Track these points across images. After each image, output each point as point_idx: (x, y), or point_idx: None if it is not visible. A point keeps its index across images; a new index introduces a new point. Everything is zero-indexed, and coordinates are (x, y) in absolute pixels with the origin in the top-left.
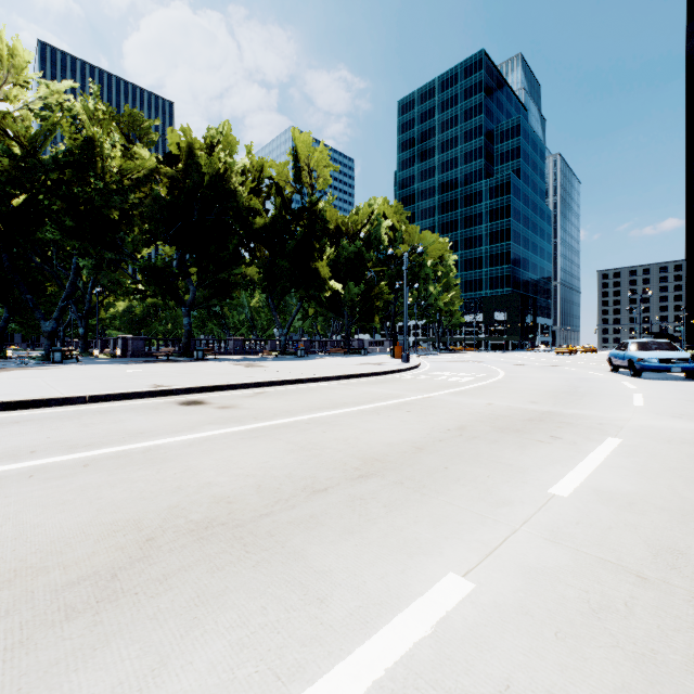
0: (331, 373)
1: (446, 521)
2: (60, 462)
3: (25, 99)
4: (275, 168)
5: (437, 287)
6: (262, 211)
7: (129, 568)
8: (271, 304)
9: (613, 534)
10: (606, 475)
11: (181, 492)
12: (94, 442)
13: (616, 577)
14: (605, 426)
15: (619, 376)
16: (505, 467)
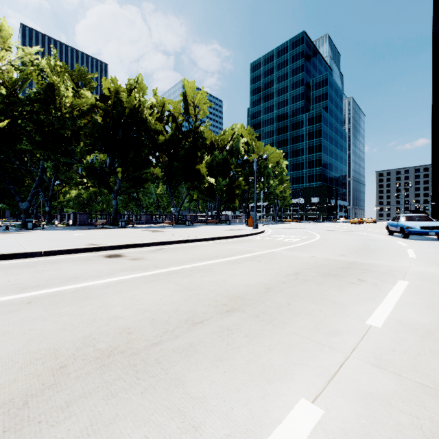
0: (207, 236)
1: (293, 348)
2: (11, 300)
3: (9, 58)
4: (172, 104)
5: (275, 181)
6: (163, 132)
7: (39, 395)
8: (169, 191)
9: (423, 360)
10: (405, 309)
11: (94, 324)
12: (40, 285)
13: (437, 402)
14: (394, 272)
15: (394, 238)
16: (331, 303)
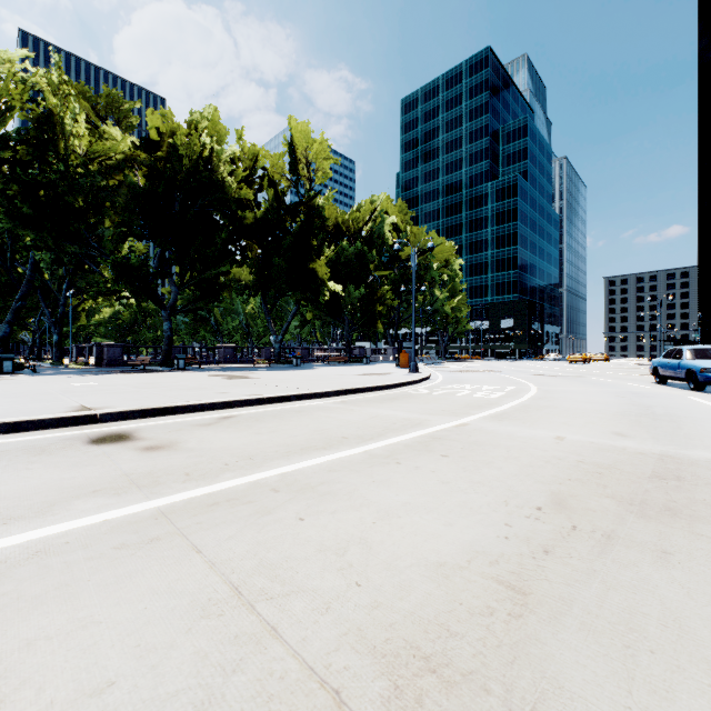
0: (327, 387)
1: None
2: None
3: None
4: (269, 158)
5: (443, 292)
6: (253, 204)
7: None
8: (264, 308)
9: None
10: None
11: None
12: None
13: None
14: None
15: (676, 390)
16: None
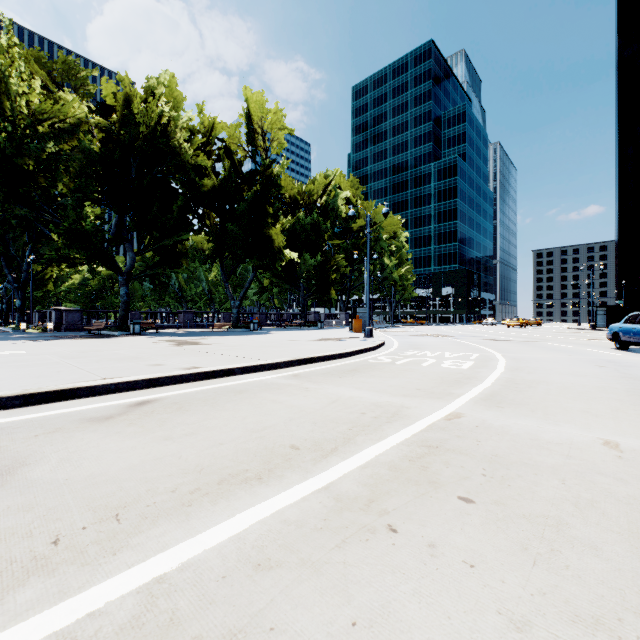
0: (279, 356)
1: None
2: None
3: None
4: (227, 130)
5: (392, 261)
6: (210, 172)
7: None
8: (222, 274)
9: None
10: None
11: None
12: None
13: None
14: None
15: None
16: None
